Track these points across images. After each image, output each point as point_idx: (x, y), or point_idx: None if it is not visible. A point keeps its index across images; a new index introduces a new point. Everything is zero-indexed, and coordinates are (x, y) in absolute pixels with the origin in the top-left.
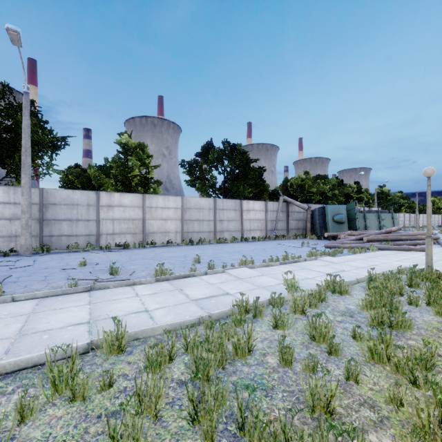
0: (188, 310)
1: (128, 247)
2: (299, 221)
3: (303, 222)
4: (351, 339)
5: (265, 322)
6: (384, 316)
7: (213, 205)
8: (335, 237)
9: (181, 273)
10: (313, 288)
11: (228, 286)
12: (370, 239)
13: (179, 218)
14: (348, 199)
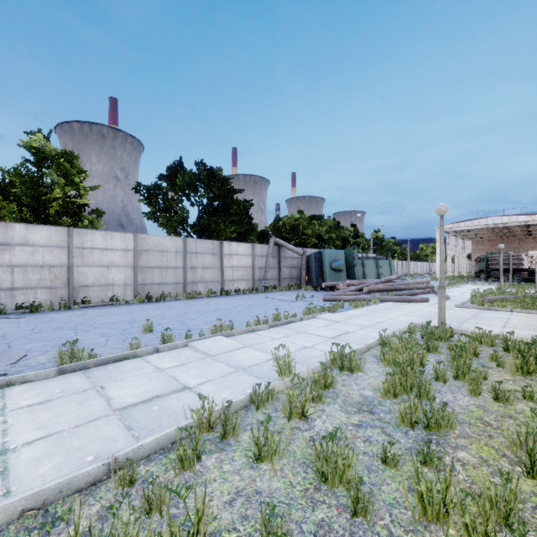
0: (98, 437)
1: (39, 310)
2: (293, 268)
3: (297, 269)
4: (380, 464)
5: (241, 447)
6: (417, 411)
7: (181, 247)
8: (333, 288)
9: (116, 352)
10: (314, 366)
11: (188, 371)
12: (371, 290)
13: (131, 264)
14: (345, 243)
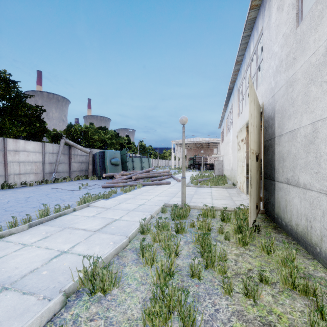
0: None
1: None
2: (82, 163)
3: (86, 164)
4: None
5: None
6: None
7: None
8: (112, 177)
9: None
10: (47, 307)
11: None
12: (137, 178)
13: None
14: (122, 147)
